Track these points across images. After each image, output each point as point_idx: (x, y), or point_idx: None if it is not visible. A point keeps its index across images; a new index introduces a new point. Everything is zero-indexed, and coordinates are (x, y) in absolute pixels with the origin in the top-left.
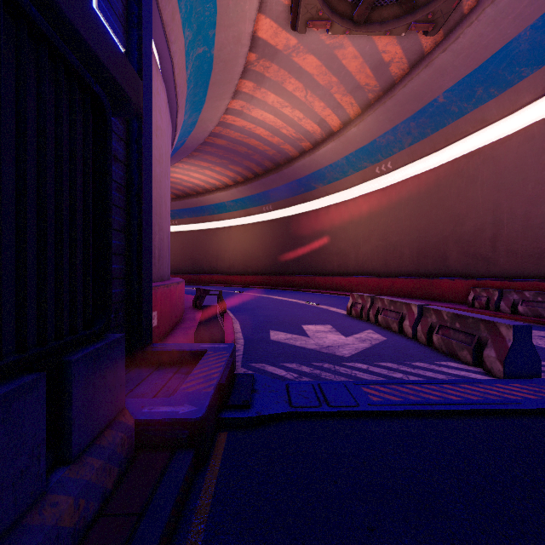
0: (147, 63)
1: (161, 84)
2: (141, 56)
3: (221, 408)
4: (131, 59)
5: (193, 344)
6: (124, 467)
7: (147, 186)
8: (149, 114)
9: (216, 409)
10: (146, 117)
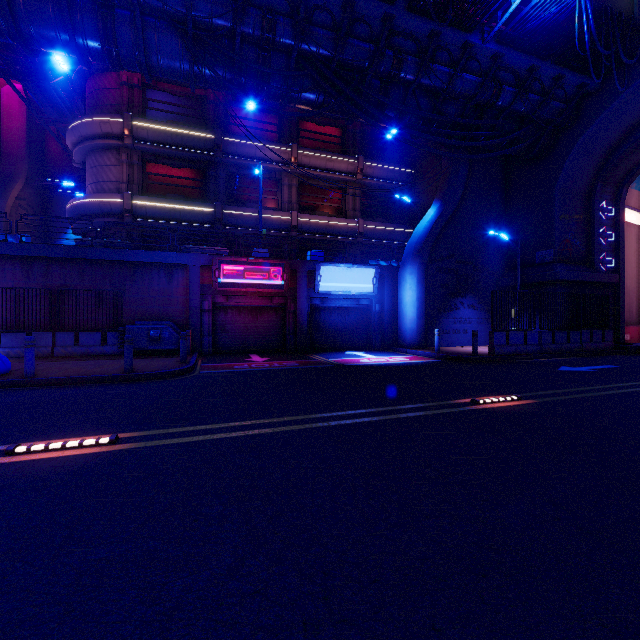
0: (622, 257)
1: (637, 229)
2: (619, 257)
3: (639, 351)
4: (616, 259)
5: (639, 343)
6: (612, 349)
7: (622, 294)
8: (623, 272)
9: (636, 350)
10: (621, 274)
